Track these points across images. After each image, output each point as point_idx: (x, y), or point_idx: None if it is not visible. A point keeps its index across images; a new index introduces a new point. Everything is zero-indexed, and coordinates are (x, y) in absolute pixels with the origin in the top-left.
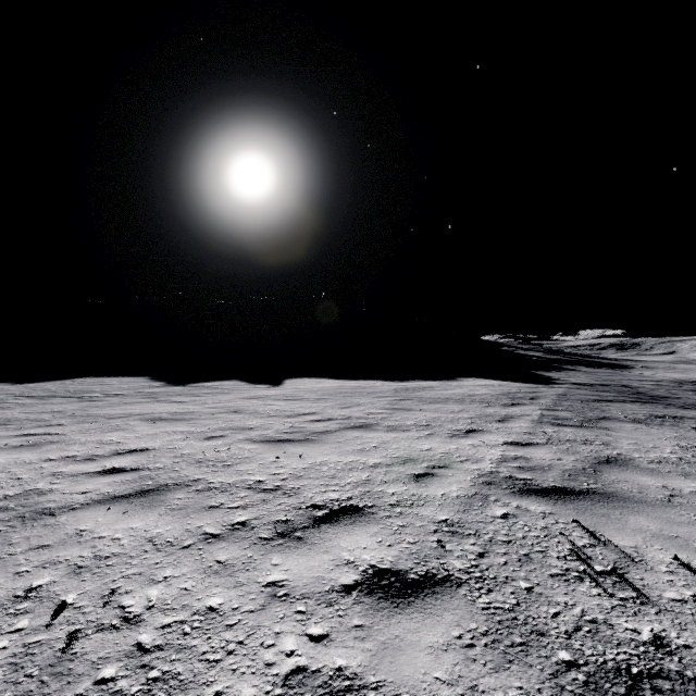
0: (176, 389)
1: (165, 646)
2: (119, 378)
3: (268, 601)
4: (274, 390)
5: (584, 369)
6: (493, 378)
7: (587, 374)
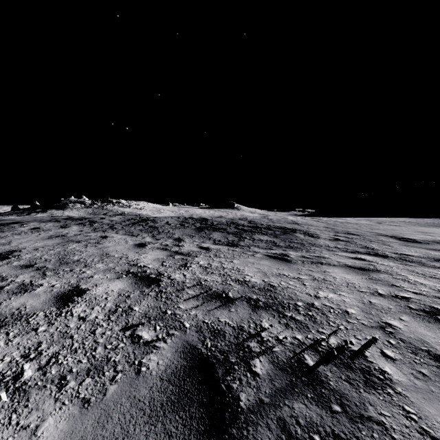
0: None
1: None
2: None
3: None
4: None
5: None
6: None
7: None
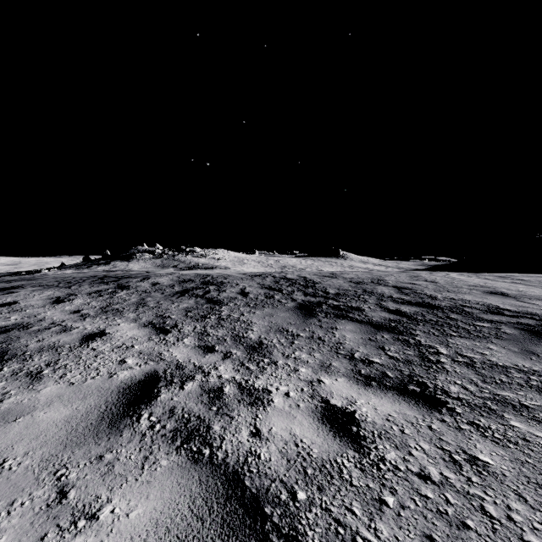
0: None
1: None
2: None
3: None
4: None
5: None
6: None
7: None
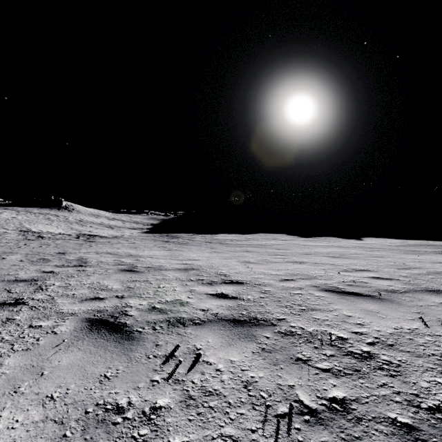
0: (311, 239)
1: (424, 266)
2: (274, 234)
3: (441, 266)
4: (363, 242)
5: None
6: None
7: None
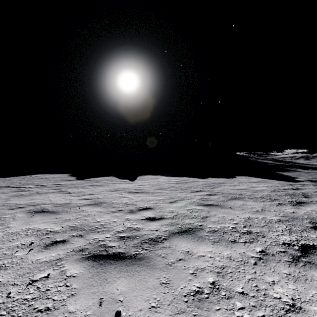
0: (77, 182)
1: None
2: (54, 175)
3: None
4: (130, 184)
5: (301, 170)
6: (256, 177)
7: (307, 173)
